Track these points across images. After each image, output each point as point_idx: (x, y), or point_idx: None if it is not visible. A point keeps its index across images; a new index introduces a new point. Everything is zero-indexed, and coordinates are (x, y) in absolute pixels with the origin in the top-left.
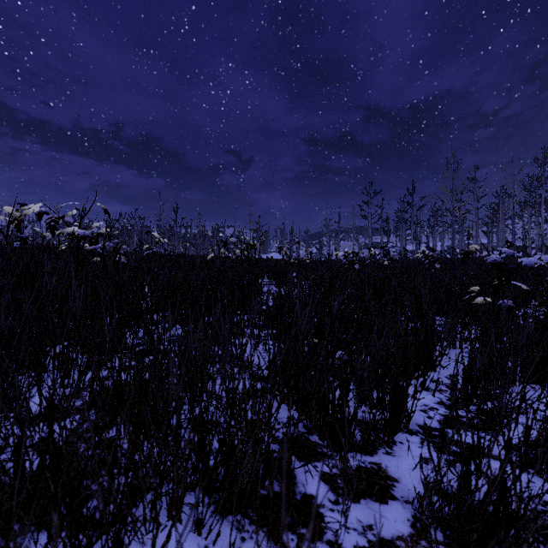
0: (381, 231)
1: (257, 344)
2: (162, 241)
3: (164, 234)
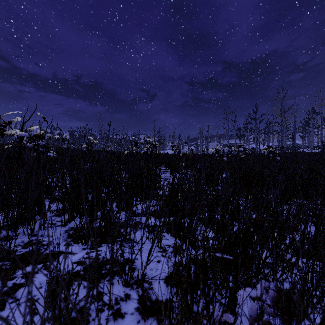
0: (234, 136)
1: (148, 261)
2: (95, 142)
3: (103, 138)
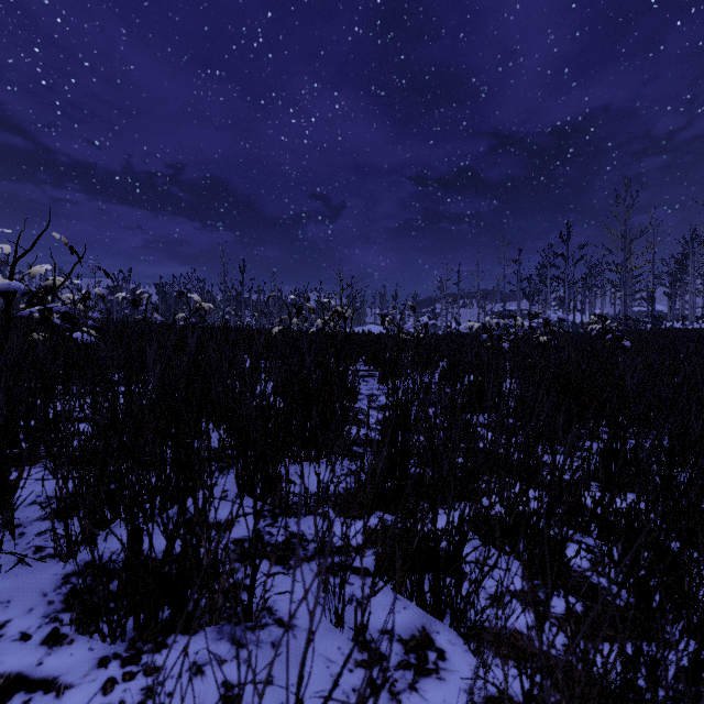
0: (518, 295)
1: None
2: (206, 308)
3: (230, 301)
